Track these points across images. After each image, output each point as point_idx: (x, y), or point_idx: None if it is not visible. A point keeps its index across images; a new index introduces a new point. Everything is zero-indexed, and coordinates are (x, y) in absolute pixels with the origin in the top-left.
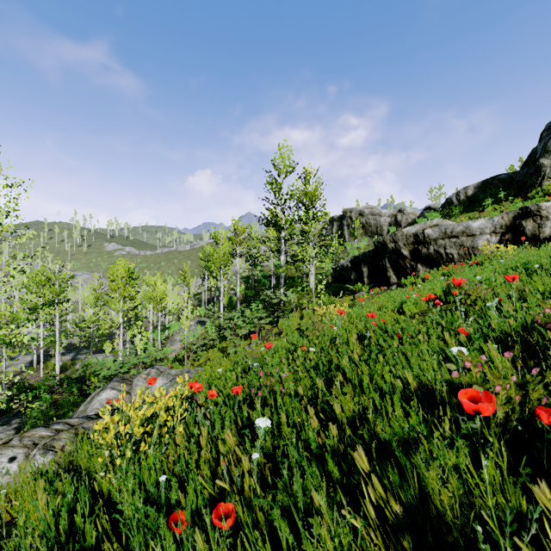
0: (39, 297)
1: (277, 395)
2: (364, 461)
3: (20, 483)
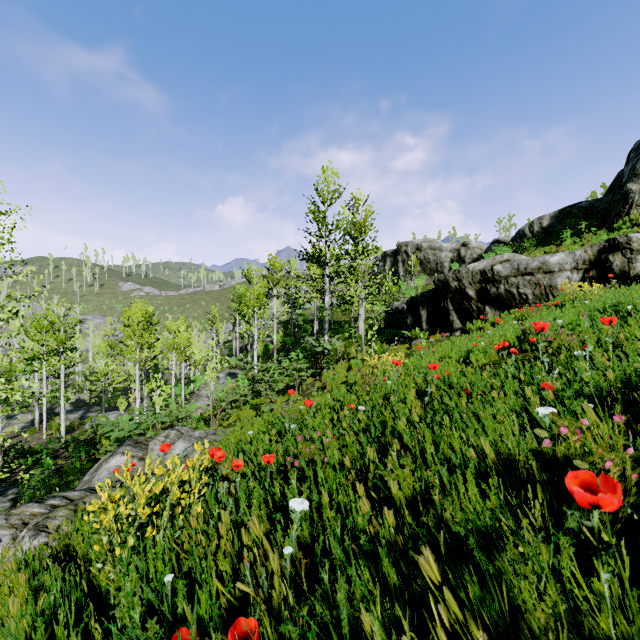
0: (41, 345)
1: (318, 467)
2: (433, 569)
3: (1, 574)
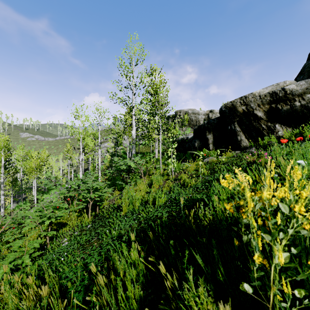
0: None
1: None
2: None
3: None
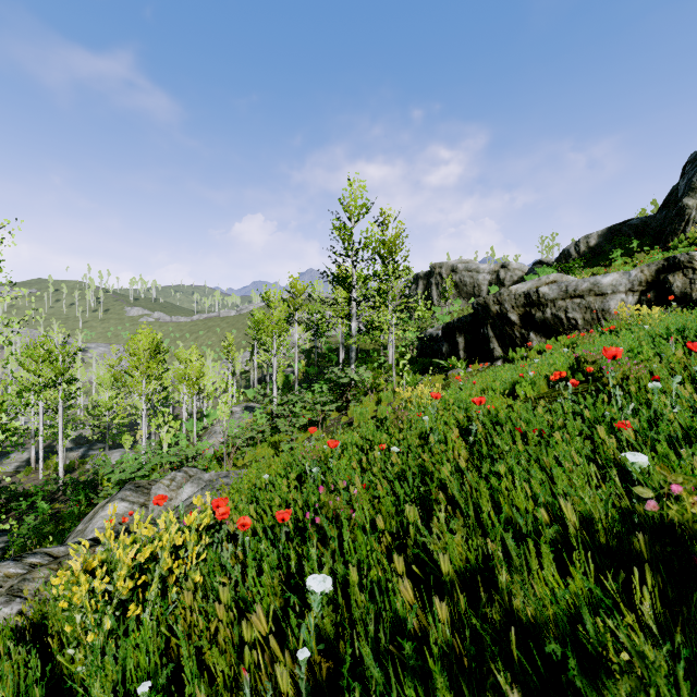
0: (37, 376)
1: (344, 529)
2: None
3: None
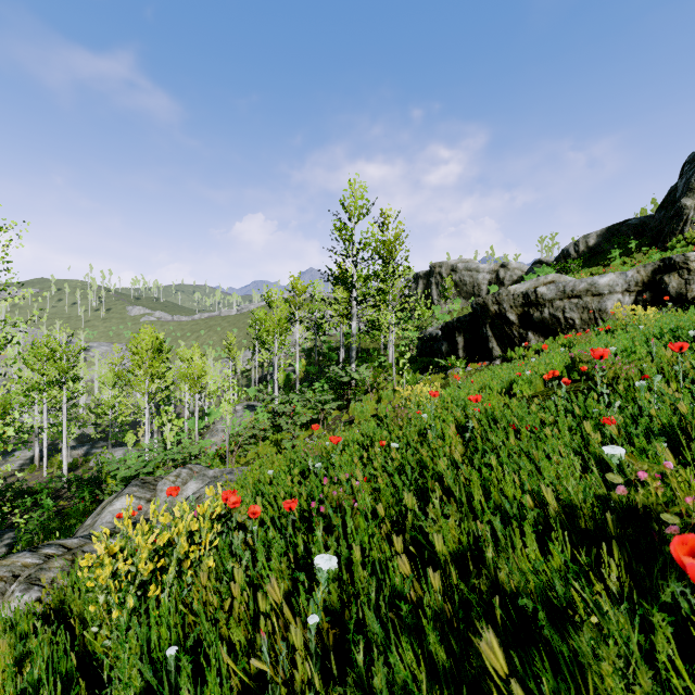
0: (41, 375)
1: (347, 516)
2: (498, 656)
3: None
